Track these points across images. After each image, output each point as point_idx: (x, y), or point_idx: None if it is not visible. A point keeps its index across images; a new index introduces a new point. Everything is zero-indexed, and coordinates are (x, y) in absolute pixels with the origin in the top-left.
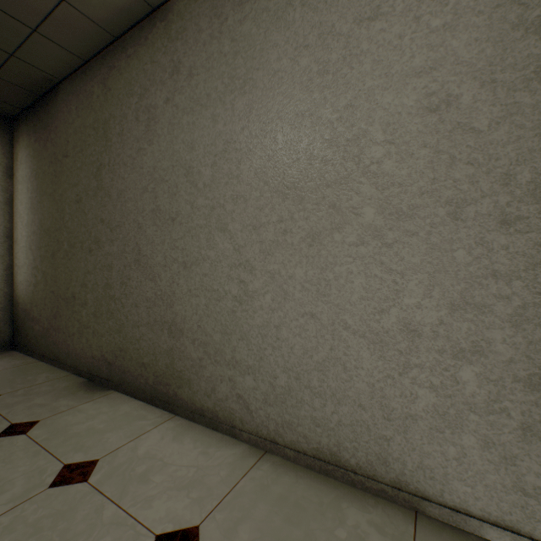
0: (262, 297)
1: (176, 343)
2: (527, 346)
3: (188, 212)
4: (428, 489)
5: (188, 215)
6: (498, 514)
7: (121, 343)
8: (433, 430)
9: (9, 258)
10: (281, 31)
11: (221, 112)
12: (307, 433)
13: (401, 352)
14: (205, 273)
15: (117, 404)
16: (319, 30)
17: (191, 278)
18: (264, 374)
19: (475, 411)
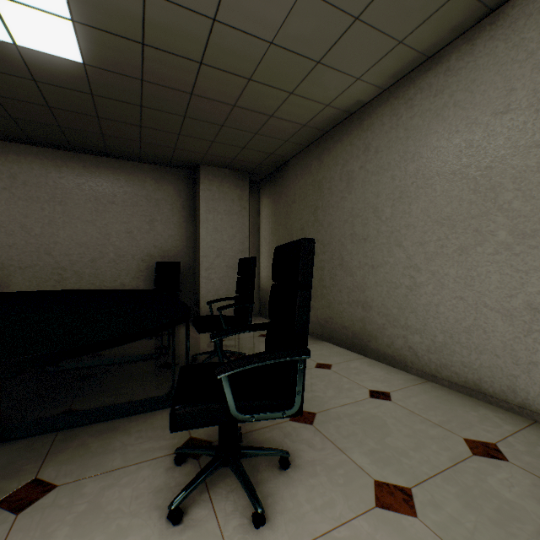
0: (425, 286)
1: (366, 314)
2: None
3: (375, 235)
4: None
5: (375, 236)
6: None
7: (329, 314)
8: None
9: (258, 263)
10: (439, 123)
11: (397, 174)
12: (457, 371)
13: (525, 322)
14: (386, 272)
15: (330, 347)
16: (465, 121)
17: (377, 275)
18: (427, 334)
19: None
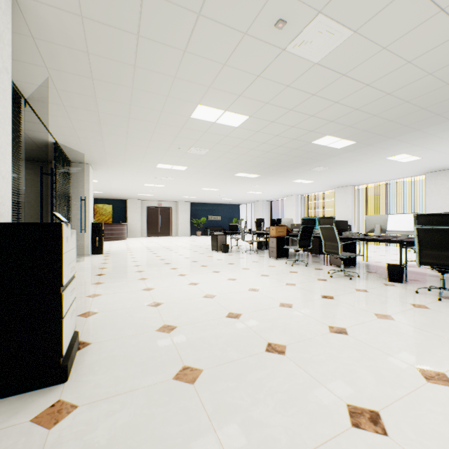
0: None
1: None
2: None
3: None
4: None
5: None
6: None
7: None
8: None
9: None
10: None
11: None
12: None
13: None
14: None
15: None
16: None
17: None
18: None
19: None
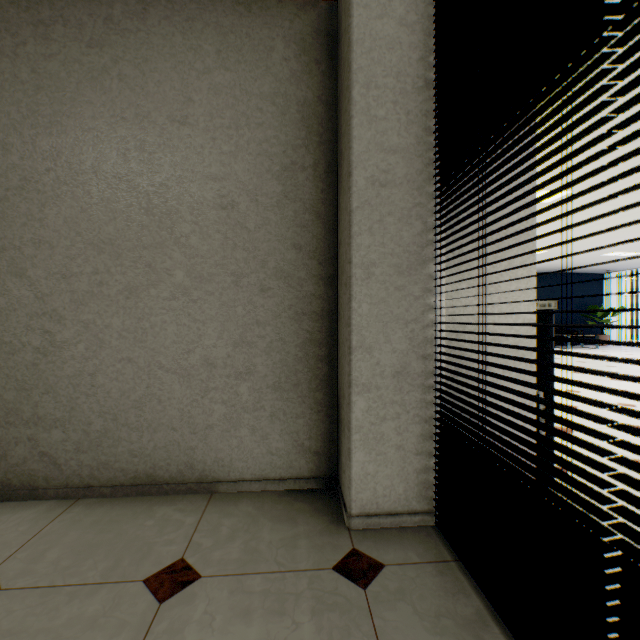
0: (74, 346)
1: None
2: (273, 365)
3: None
4: (221, 474)
5: None
6: (260, 473)
7: None
8: (224, 432)
9: None
10: (98, 92)
11: (16, 143)
12: (125, 466)
13: (203, 380)
14: None
15: None
16: (137, 110)
17: None
18: (76, 423)
19: (248, 411)
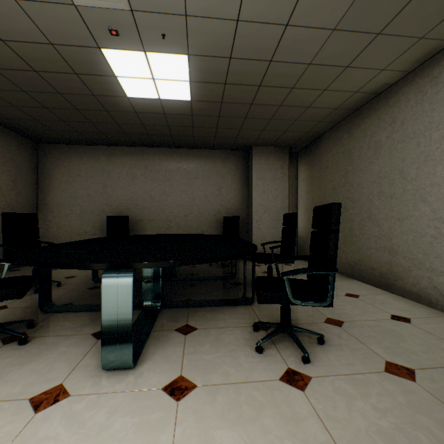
0: None
1: (392, 258)
2: None
3: (400, 193)
4: None
5: (400, 194)
6: None
7: (358, 257)
8: None
9: None
10: None
11: (421, 141)
12: None
13: None
14: (411, 223)
15: (358, 284)
16: None
17: (402, 226)
18: None
19: None
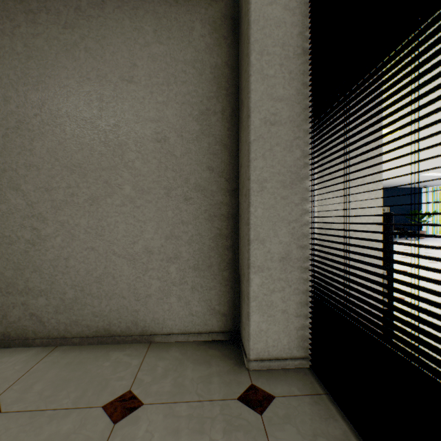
0: (54, 239)
1: None
2: (193, 252)
3: None
4: (157, 329)
5: None
6: (184, 328)
7: None
8: (159, 299)
9: None
10: (70, 60)
11: (13, 96)
12: (89, 323)
13: (144, 263)
14: None
15: None
16: (97, 72)
17: None
18: (55, 293)
19: (176, 285)
